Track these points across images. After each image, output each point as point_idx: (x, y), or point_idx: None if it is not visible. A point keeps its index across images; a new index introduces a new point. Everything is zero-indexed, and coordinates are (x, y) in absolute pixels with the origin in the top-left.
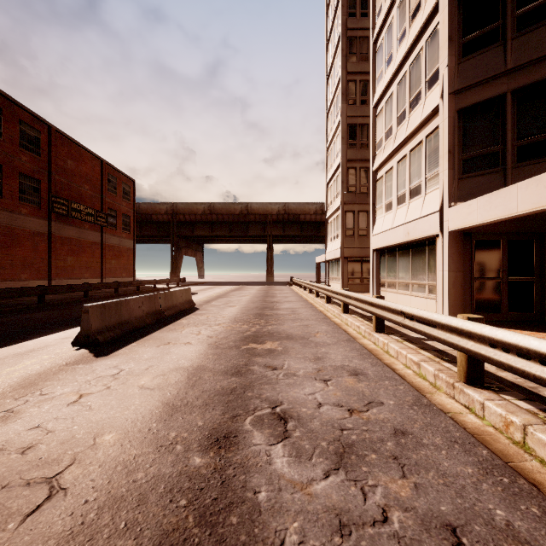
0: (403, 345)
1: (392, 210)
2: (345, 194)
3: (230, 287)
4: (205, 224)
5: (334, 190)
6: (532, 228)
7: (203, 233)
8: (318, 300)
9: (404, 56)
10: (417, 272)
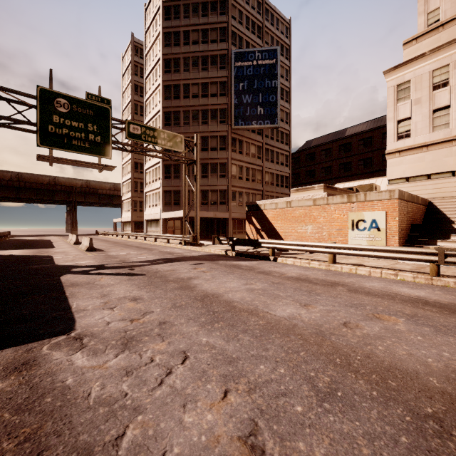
0: (149, 241)
1: (151, 208)
2: (133, 193)
3: (55, 237)
4: (10, 188)
5: (127, 188)
6: (179, 218)
7: (8, 195)
8: (124, 238)
9: (154, 165)
10: (157, 228)
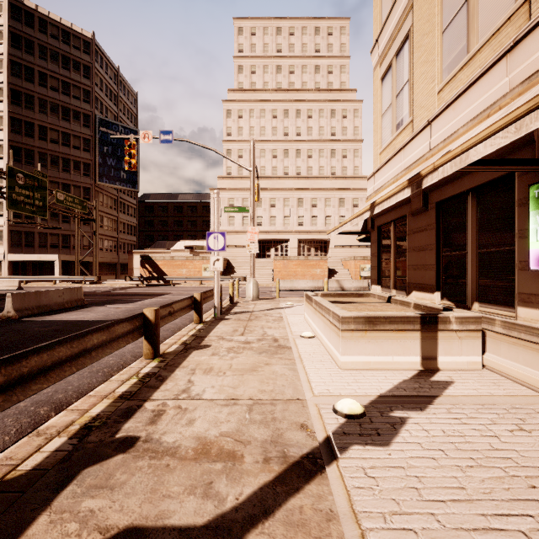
0: None
1: None
2: None
3: None
4: None
5: None
6: (27, 260)
7: None
8: None
9: None
10: None
